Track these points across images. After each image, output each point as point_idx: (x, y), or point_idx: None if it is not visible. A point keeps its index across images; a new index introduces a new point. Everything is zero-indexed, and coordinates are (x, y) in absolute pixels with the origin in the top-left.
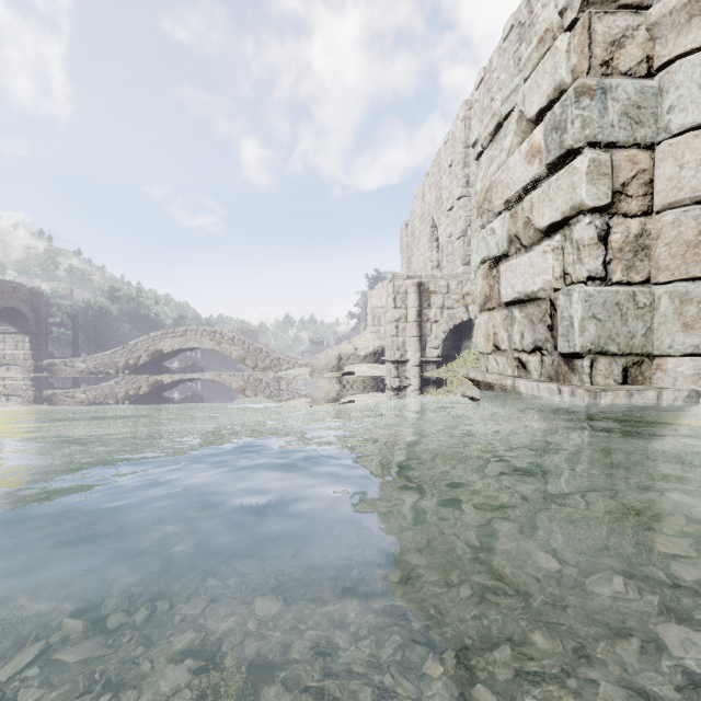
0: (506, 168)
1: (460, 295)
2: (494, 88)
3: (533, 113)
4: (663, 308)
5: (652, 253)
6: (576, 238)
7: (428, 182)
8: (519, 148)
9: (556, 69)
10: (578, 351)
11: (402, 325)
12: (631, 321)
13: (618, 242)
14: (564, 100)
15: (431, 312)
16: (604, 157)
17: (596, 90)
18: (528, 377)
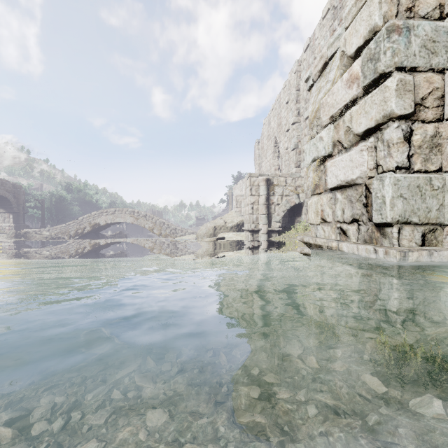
0: (331, 93)
1: (294, 187)
2: (316, 50)
3: (353, 51)
4: None
5: (443, 149)
6: (387, 138)
7: (272, 114)
8: (341, 78)
9: (371, 16)
10: (389, 221)
11: (256, 207)
12: (428, 199)
13: (418, 141)
14: (378, 37)
15: (274, 198)
16: (408, 78)
17: (402, 28)
18: (348, 240)
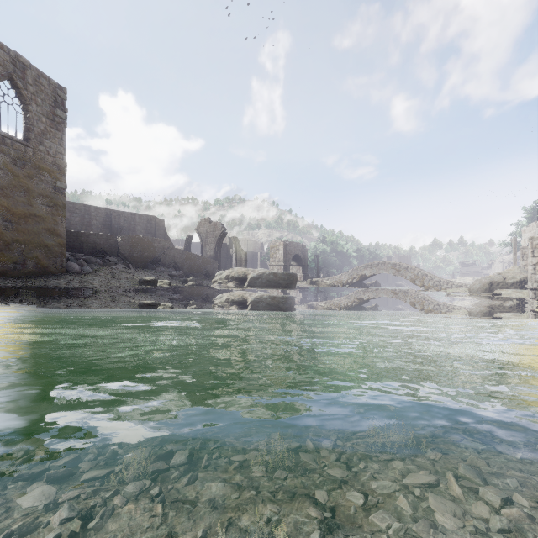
0: None
1: None
2: None
3: None
4: None
5: None
6: None
7: None
8: None
9: None
10: None
11: None
12: None
13: None
14: None
15: None
16: None
17: None
18: None
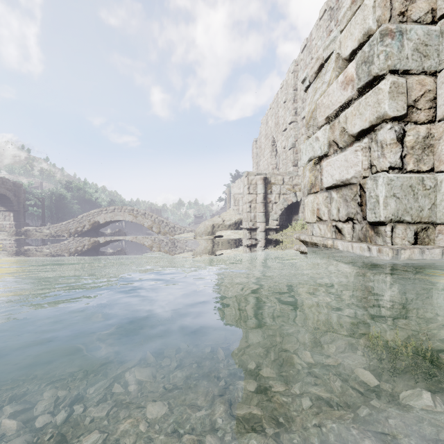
0: (327, 94)
1: (291, 185)
2: (313, 51)
3: (347, 53)
4: (443, 189)
5: (435, 150)
6: (380, 139)
7: (270, 113)
8: (337, 79)
9: (365, 20)
10: (383, 220)
11: (253, 205)
12: (420, 198)
13: (411, 142)
14: (372, 41)
15: (272, 197)
16: (401, 80)
17: (395, 32)
18: (343, 239)
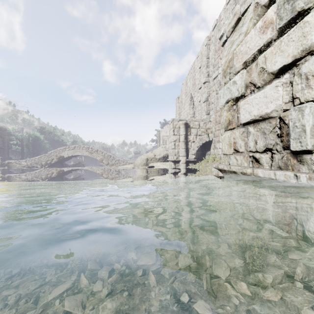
0: (244, 42)
1: (205, 129)
2: (222, 28)
3: None
4: None
5: None
6: (305, 71)
7: (189, 77)
8: (255, 26)
9: None
10: (310, 148)
11: (177, 143)
12: None
13: None
14: None
15: (191, 137)
16: None
17: None
18: (260, 167)
